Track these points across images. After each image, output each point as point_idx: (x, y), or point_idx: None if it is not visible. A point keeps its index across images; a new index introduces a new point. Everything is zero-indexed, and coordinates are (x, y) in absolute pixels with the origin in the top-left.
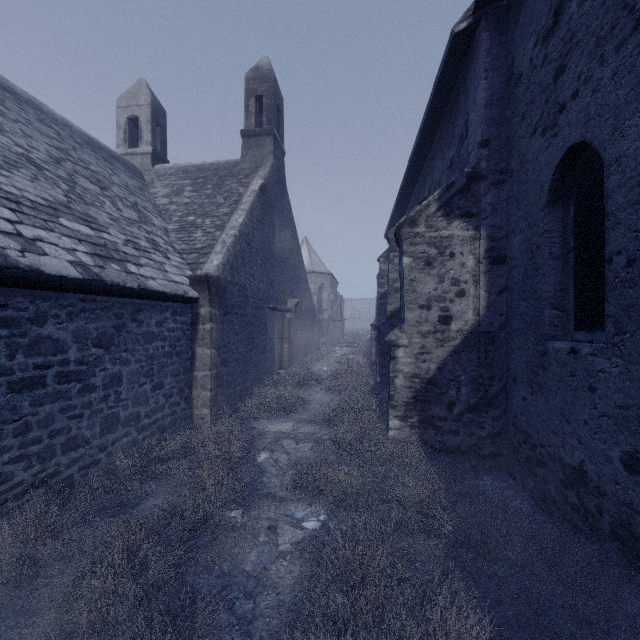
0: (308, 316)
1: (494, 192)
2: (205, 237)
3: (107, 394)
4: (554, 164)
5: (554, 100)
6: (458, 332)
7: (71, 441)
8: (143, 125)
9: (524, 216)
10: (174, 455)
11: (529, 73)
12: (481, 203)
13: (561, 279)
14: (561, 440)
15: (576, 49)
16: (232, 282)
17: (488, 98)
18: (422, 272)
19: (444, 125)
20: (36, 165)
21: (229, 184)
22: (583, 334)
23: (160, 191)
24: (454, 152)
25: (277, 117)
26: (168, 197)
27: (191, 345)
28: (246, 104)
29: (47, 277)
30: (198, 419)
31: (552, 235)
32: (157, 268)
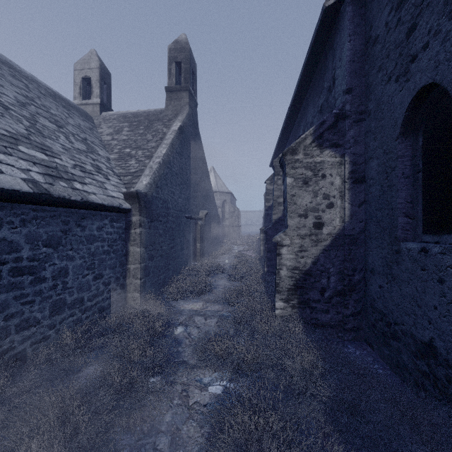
0: (214, 223)
1: (356, 128)
2: (137, 164)
3: (55, 284)
4: (407, 103)
5: (407, 53)
6: (328, 235)
7: (24, 322)
8: (93, 83)
9: (380, 145)
10: (110, 330)
11: (385, 34)
12: (346, 136)
13: (411, 193)
14: (413, 320)
15: (426, 10)
16: (157, 197)
17: (351, 56)
18: (301, 189)
19: (315, 81)
20: (4, 106)
21: (156, 126)
22: (430, 237)
23: (105, 131)
24: (323, 100)
25: (192, 78)
26: (111, 135)
27: (125, 245)
28: (169, 68)
29: (1, 190)
30: (131, 301)
31: (404, 159)
32: (98, 186)
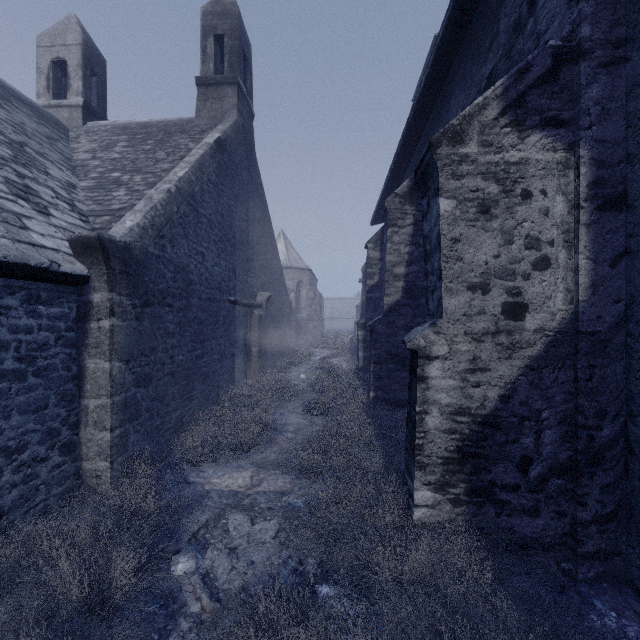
0: (283, 314)
1: (604, 80)
2: (128, 196)
3: None
4: None
5: None
6: (538, 332)
7: None
8: (71, 70)
9: None
10: None
11: None
12: (581, 99)
13: None
14: None
15: None
16: (161, 257)
17: None
18: (473, 225)
19: (472, 36)
20: None
21: (177, 139)
22: None
23: (83, 146)
24: (497, 59)
25: (244, 68)
26: (92, 152)
27: (77, 355)
28: (203, 45)
29: None
30: (90, 477)
31: None
32: None
